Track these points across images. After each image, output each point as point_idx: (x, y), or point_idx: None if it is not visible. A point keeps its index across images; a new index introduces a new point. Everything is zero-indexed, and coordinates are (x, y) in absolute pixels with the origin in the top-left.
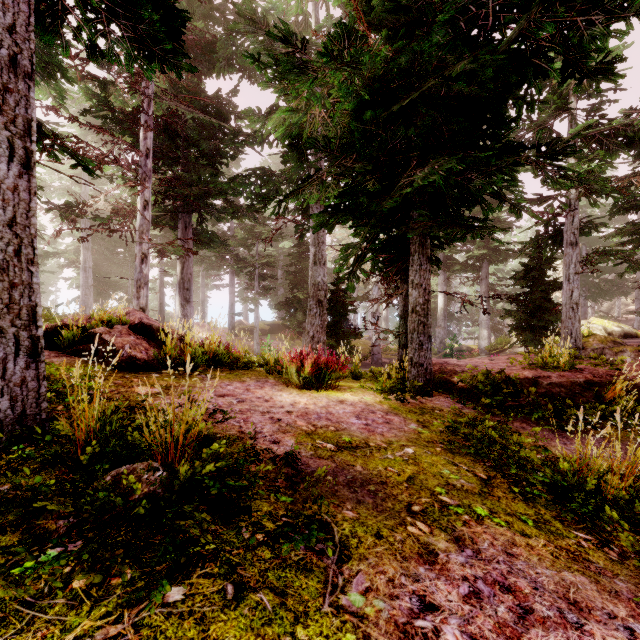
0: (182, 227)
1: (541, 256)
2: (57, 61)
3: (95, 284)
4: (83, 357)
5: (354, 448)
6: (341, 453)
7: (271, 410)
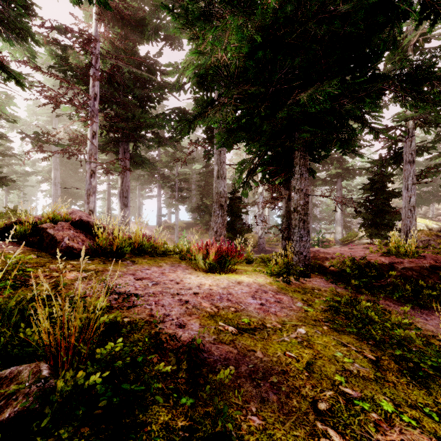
0: (122, 152)
1: (383, 173)
2: (26, 27)
3: (62, 194)
4: (32, 247)
5: (253, 330)
6: (241, 336)
7: (180, 292)
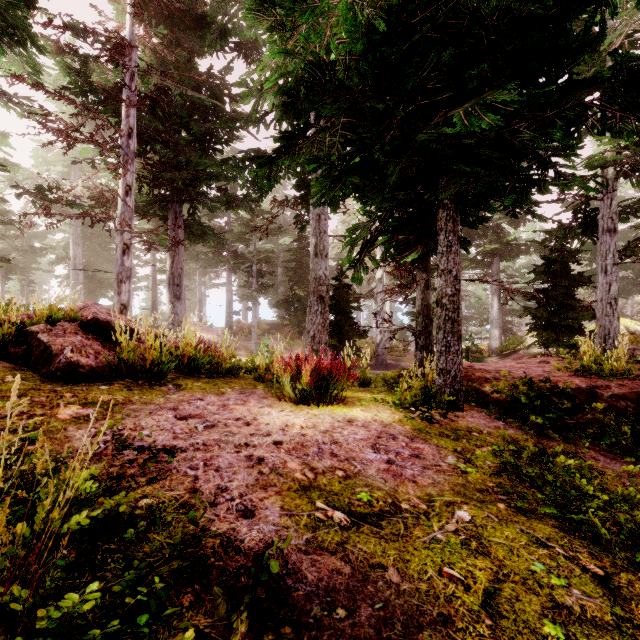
0: (172, 218)
1: (564, 248)
2: (23, 23)
3: (86, 281)
4: (13, 363)
5: (377, 516)
6: (358, 533)
7: (251, 442)
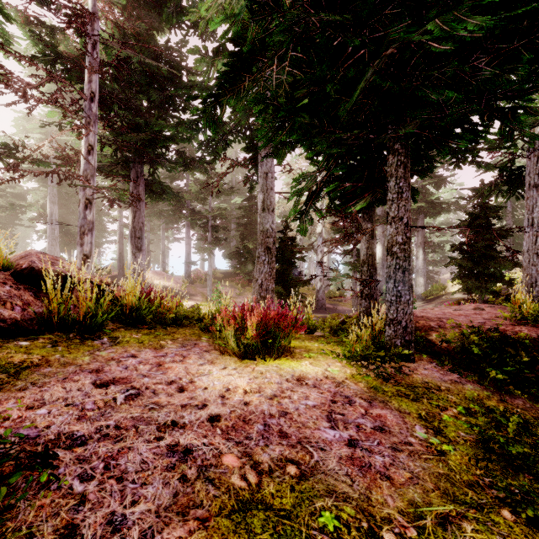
0: (134, 177)
1: (486, 205)
2: None
3: (62, 236)
4: None
5: None
6: None
7: (181, 419)
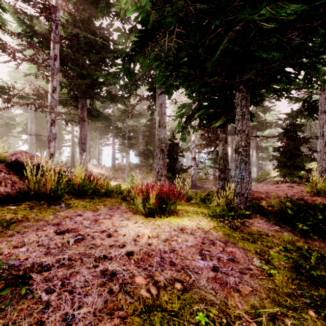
0: (80, 106)
1: (294, 123)
2: None
3: (37, 142)
4: None
5: None
6: None
7: (109, 254)
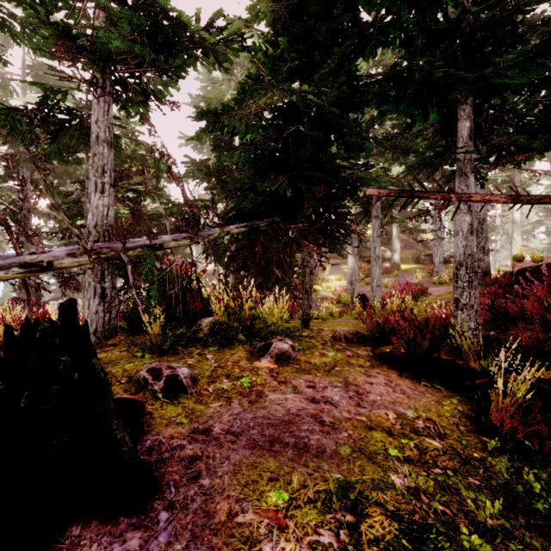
0: None
1: None
2: None
3: None
4: None
5: None
6: None
7: None
